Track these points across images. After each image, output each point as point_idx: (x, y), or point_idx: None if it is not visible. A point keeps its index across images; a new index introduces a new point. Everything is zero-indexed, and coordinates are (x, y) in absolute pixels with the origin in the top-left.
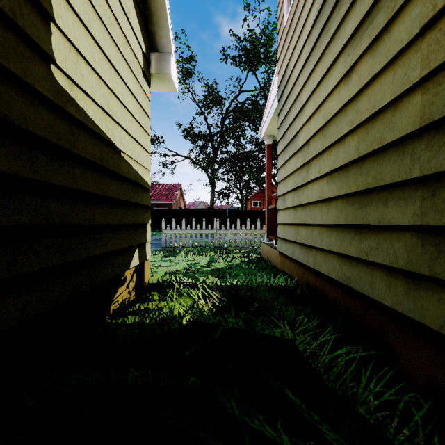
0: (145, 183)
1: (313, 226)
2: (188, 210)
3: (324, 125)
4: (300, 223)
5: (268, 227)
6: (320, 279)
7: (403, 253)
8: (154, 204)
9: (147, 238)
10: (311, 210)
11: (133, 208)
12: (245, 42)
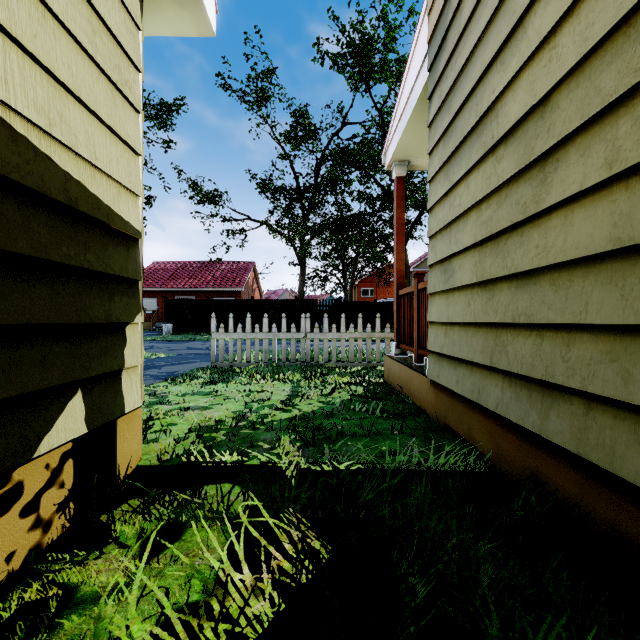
0: (118, 222)
1: (569, 330)
2: (265, 301)
3: (639, 4)
4: (508, 322)
5: (398, 328)
6: (607, 492)
7: None
8: (213, 292)
9: (124, 358)
10: (559, 285)
11: (56, 279)
12: (353, 32)
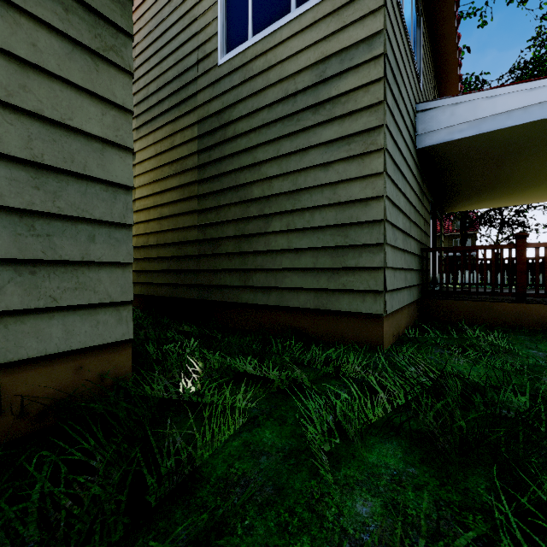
0: None
1: None
2: None
3: None
4: None
5: None
6: None
7: (133, 278)
8: None
9: None
10: None
11: None
12: None
